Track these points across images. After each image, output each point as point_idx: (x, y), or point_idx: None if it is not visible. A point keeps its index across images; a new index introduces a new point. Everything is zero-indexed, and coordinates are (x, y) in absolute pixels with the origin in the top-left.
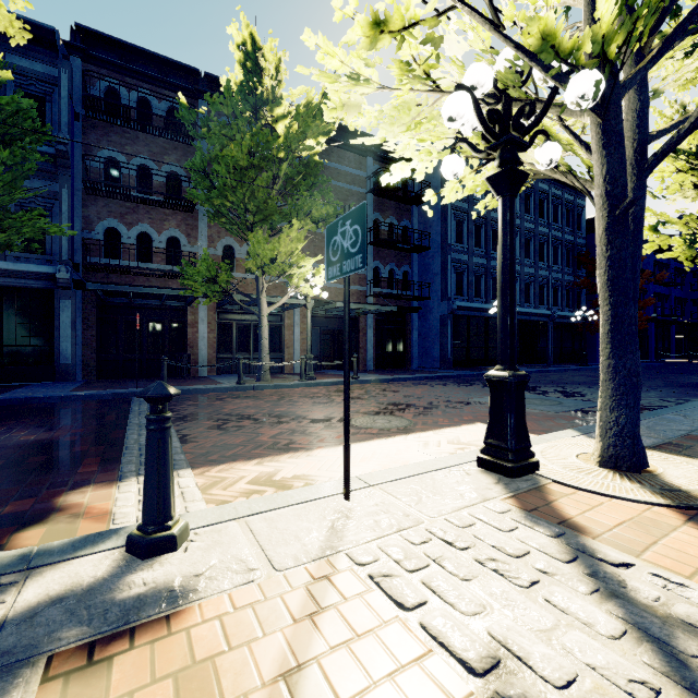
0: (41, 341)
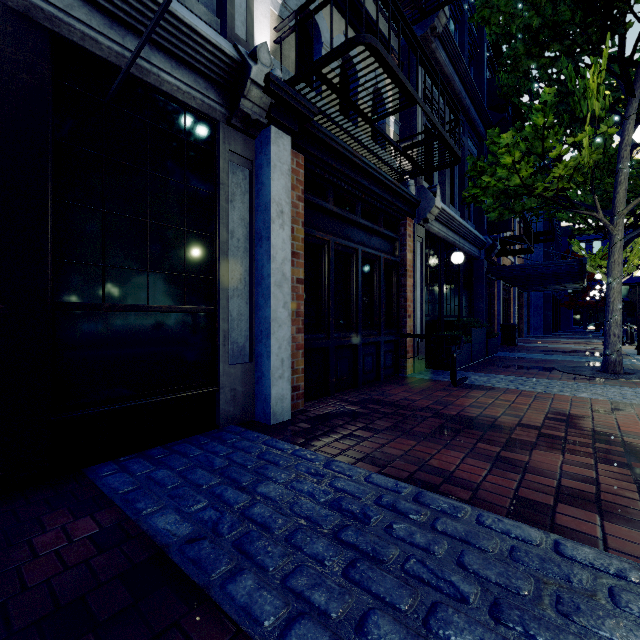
0: (469, 312)
